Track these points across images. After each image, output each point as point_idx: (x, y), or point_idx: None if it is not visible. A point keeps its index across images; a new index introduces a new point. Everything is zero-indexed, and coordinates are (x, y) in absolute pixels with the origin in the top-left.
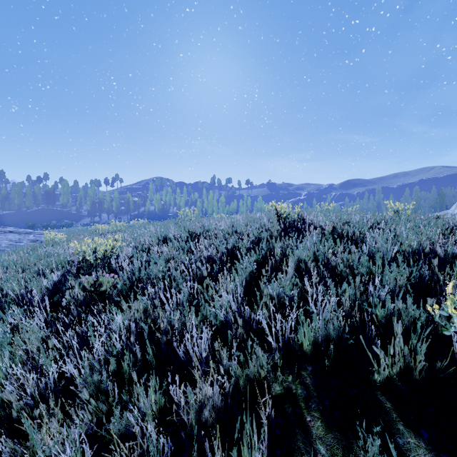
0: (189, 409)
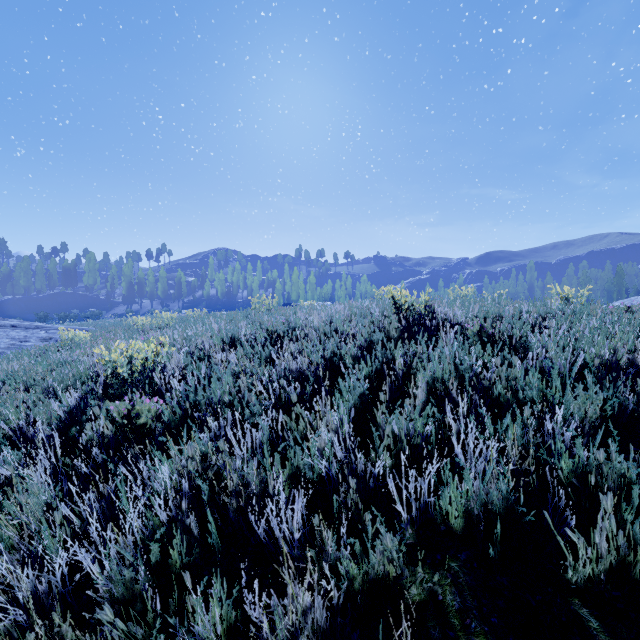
0: (274, 625)
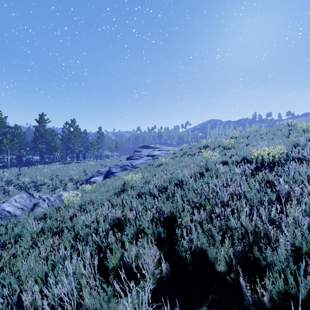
0: None
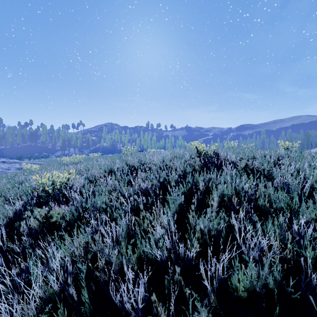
0: None
